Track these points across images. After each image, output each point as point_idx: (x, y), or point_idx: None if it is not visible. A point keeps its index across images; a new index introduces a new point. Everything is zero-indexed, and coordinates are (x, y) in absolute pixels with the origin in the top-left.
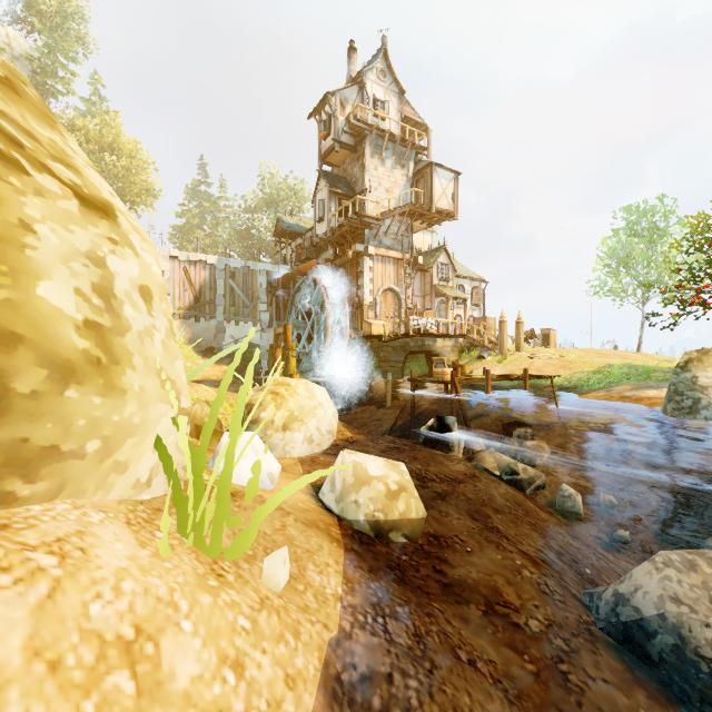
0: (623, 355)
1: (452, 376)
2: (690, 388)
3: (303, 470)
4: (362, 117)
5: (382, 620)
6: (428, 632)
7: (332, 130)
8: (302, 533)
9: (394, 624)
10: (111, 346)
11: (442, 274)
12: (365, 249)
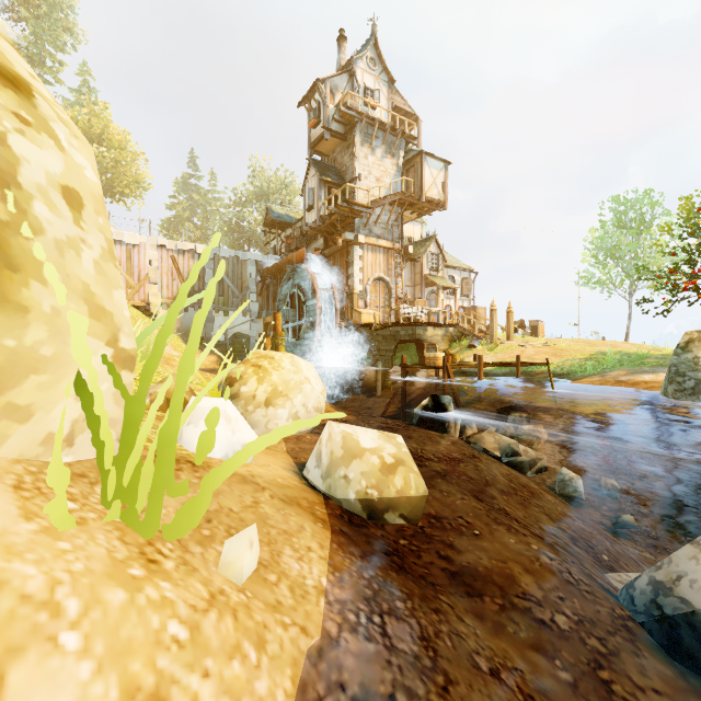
0: (612, 344)
1: (444, 361)
2: (692, 369)
3: (286, 447)
4: (352, 105)
5: (379, 619)
6: (438, 633)
7: (321, 118)
8: (278, 511)
9: (394, 624)
10: (6, 245)
11: (432, 264)
12: (355, 238)
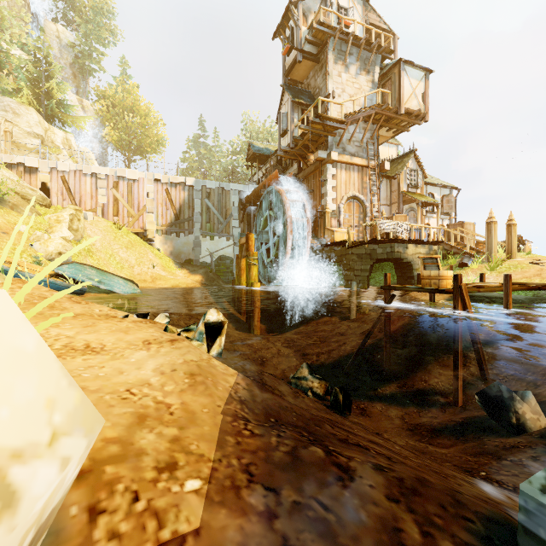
0: None
1: (456, 281)
2: None
3: None
4: (324, 21)
5: None
6: None
7: (294, 43)
8: None
9: None
10: None
11: (410, 180)
12: (328, 156)
